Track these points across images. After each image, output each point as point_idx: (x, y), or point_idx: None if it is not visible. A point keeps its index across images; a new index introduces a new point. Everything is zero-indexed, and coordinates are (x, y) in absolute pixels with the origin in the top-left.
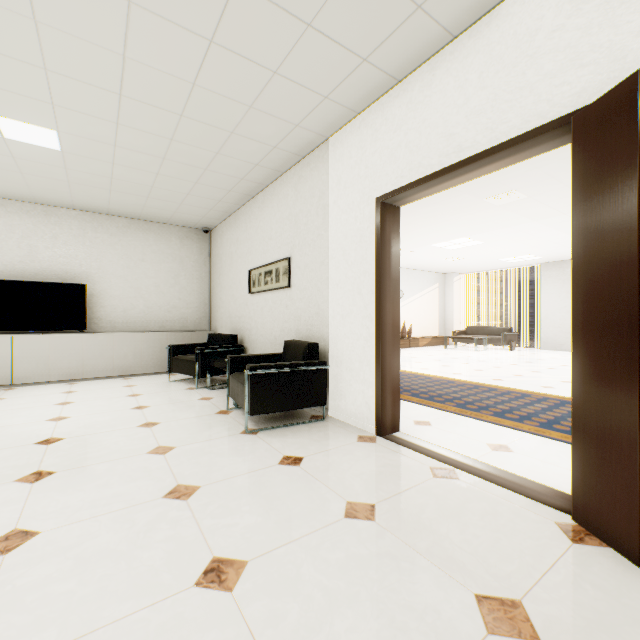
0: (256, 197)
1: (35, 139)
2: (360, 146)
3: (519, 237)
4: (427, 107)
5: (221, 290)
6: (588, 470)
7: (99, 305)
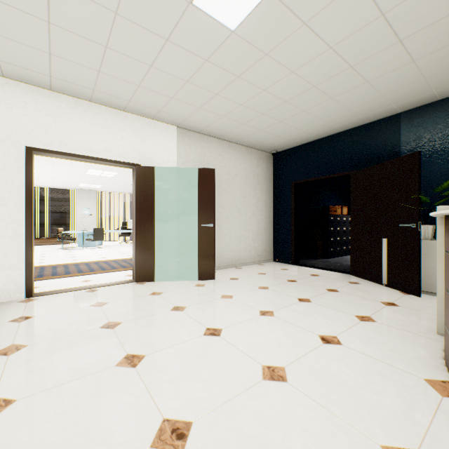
0: None
1: None
2: (5, 100)
3: None
4: (73, 119)
5: None
6: (141, 265)
7: None
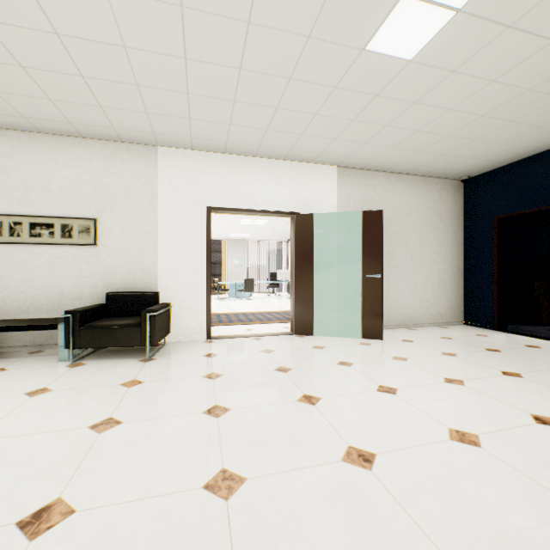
0: (4, 131)
1: None
2: (193, 170)
3: None
4: (241, 177)
5: None
6: (300, 318)
7: None
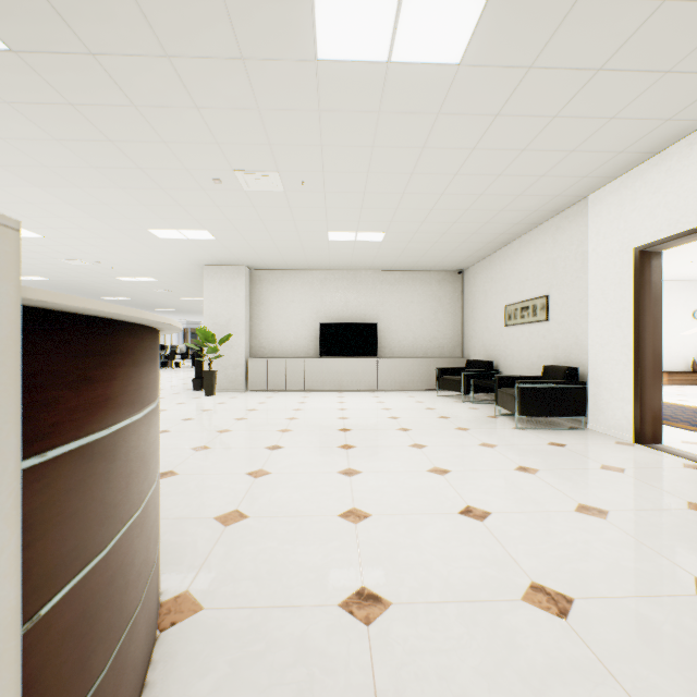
0: (511, 243)
1: (371, 238)
2: (618, 204)
3: None
4: (684, 175)
5: (474, 323)
6: None
7: (383, 338)
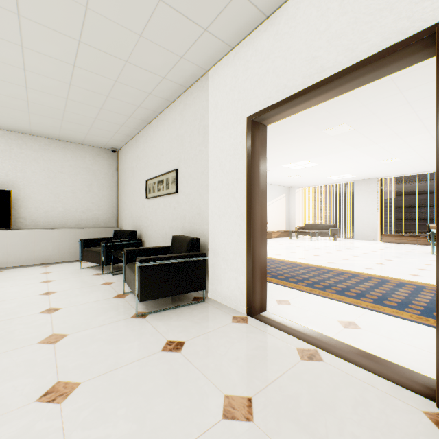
0: (151, 123)
1: None
2: (234, 75)
3: (343, 161)
4: (292, 36)
5: (125, 196)
6: None
7: (23, 207)
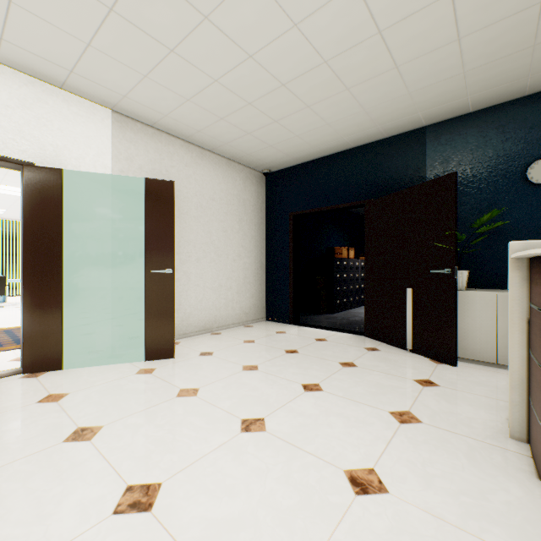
0: None
1: None
2: None
3: None
4: None
5: None
6: (36, 343)
7: None
